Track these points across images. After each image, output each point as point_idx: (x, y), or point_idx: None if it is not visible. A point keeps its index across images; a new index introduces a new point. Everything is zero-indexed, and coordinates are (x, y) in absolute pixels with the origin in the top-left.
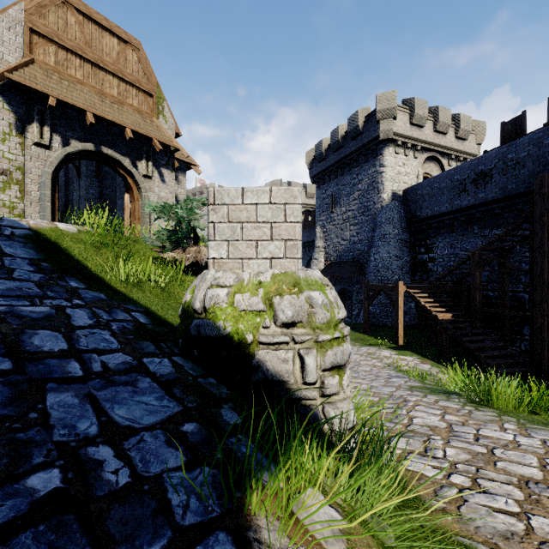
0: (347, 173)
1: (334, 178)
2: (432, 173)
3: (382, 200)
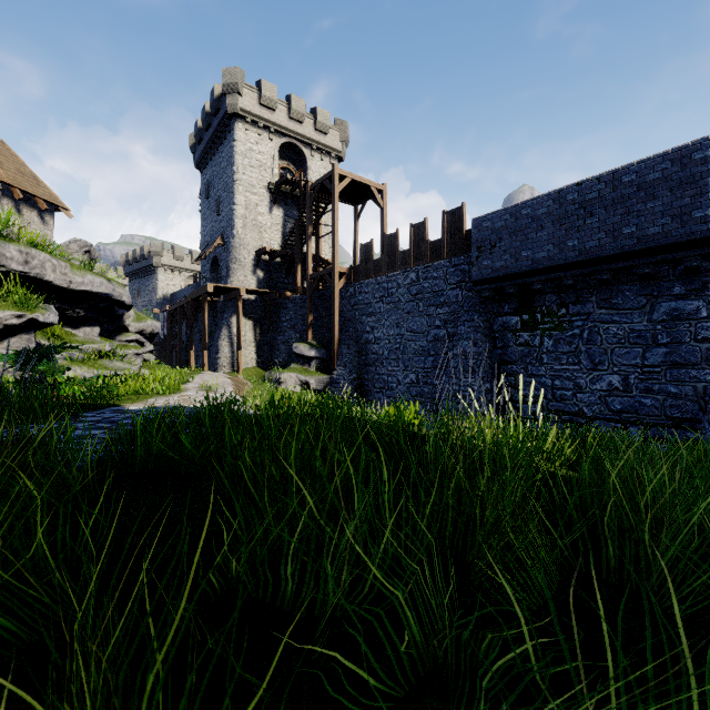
0: (144, 278)
1: (138, 279)
2: None
3: (157, 299)
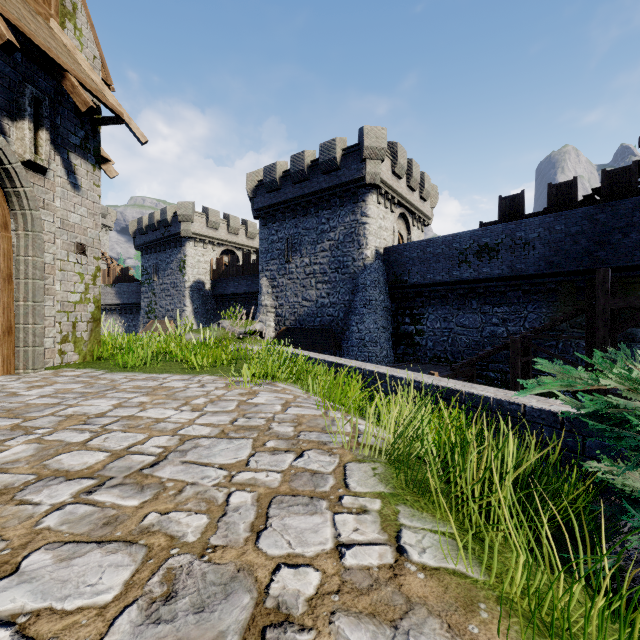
0: (313, 215)
1: (292, 218)
2: (401, 231)
3: (365, 257)
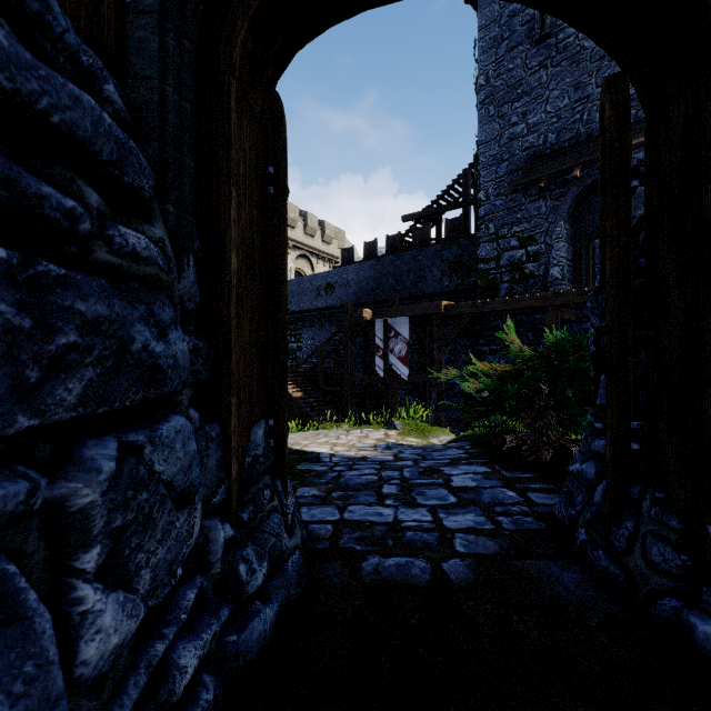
0: None
1: None
2: (304, 269)
3: None
